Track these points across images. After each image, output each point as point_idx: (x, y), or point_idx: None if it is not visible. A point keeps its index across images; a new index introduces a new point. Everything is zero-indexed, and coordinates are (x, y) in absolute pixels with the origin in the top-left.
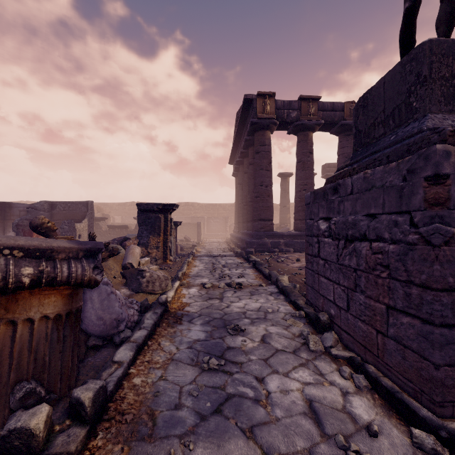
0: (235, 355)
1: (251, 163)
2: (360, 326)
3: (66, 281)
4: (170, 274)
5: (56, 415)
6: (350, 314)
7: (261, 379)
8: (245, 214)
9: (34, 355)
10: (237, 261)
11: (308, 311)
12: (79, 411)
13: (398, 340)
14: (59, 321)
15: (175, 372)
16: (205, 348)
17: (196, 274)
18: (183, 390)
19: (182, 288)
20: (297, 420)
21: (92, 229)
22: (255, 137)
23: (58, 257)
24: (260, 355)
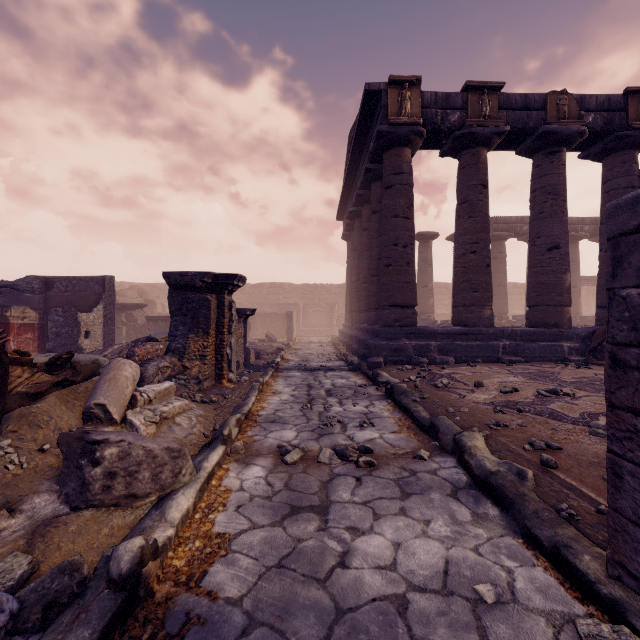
0: None
1: (375, 209)
2: None
3: None
4: (218, 415)
5: None
6: None
7: None
8: (364, 297)
9: None
10: (353, 382)
11: None
12: None
13: None
14: None
15: None
16: None
17: (273, 414)
18: None
19: (229, 464)
20: None
21: (112, 322)
22: (384, 160)
23: None
24: None
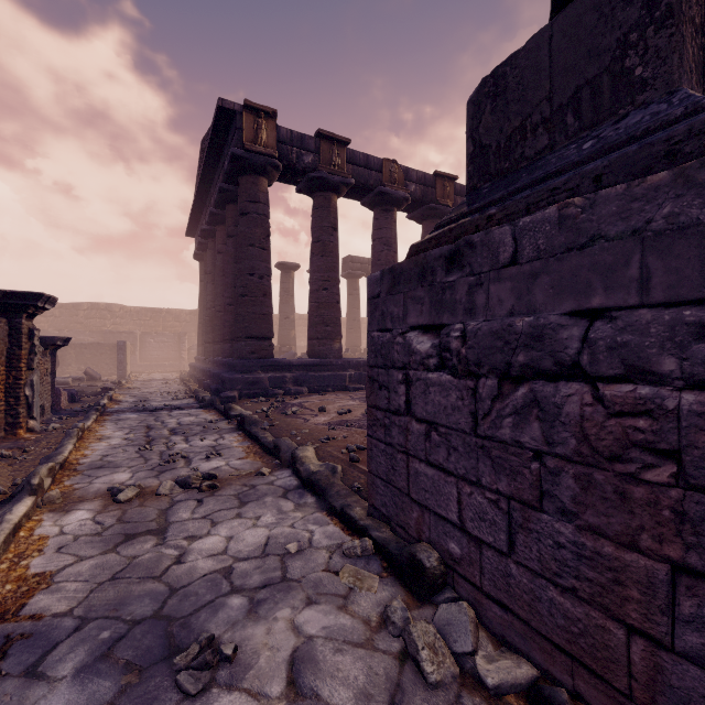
0: None
1: (231, 233)
2: (553, 600)
3: None
4: (17, 470)
5: None
6: (517, 562)
7: None
8: (219, 327)
9: None
10: (203, 419)
11: (380, 536)
12: None
13: None
14: None
15: None
16: None
17: (99, 460)
18: None
19: (42, 515)
20: None
21: None
22: (240, 185)
23: None
24: None
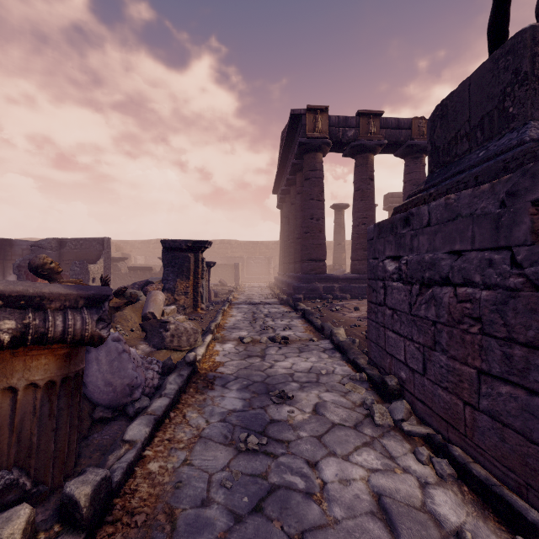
0: (280, 430)
1: (299, 192)
2: (440, 395)
3: (60, 338)
4: (202, 325)
5: (46, 514)
6: (427, 379)
7: (314, 464)
8: (292, 253)
9: (17, 435)
10: (282, 310)
11: (371, 372)
12: (73, 514)
13: (494, 415)
14: (52, 390)
15: (203, 455)
16: (243, 421)
17: (233, 325)
18: (212, 479)
19: (215, 343)
20: (363, 523)
21: (109, 271)
22: (304, 161)
23: (50, 307)
24: (312, 430)
